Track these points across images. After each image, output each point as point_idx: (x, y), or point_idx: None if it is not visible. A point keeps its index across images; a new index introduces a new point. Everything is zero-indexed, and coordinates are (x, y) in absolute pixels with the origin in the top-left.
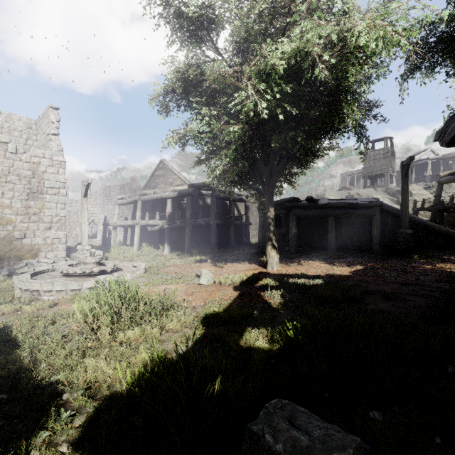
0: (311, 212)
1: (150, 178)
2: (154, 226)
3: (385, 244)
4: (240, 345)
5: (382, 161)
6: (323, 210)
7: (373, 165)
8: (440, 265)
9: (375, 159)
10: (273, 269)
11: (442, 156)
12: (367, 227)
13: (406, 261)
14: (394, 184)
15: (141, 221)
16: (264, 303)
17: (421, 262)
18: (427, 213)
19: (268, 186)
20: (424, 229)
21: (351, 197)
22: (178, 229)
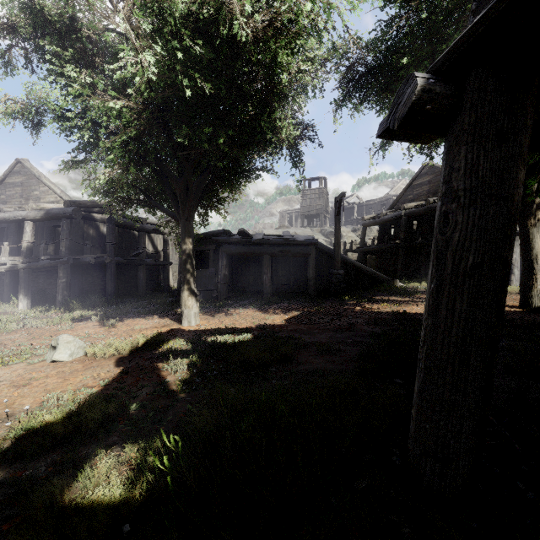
0: (244, 249)
1: None
2: None
3: (320, 285)
4: (64, 504)
5: (317, 201)
6: (258, 247)
7: (310, 204)
8: (368, 306)
9: (311, 198)
10: (190, 324)
11: (365, 202)
12: (304, 268)
13: (339, 304)
14: (327, 225)
15: None
16: (157, 384)
17: (352, 304)
18: (354, 255)
19: (183, 208)
20: (353, 270)
21: (288, 234)
22: (50, 270)
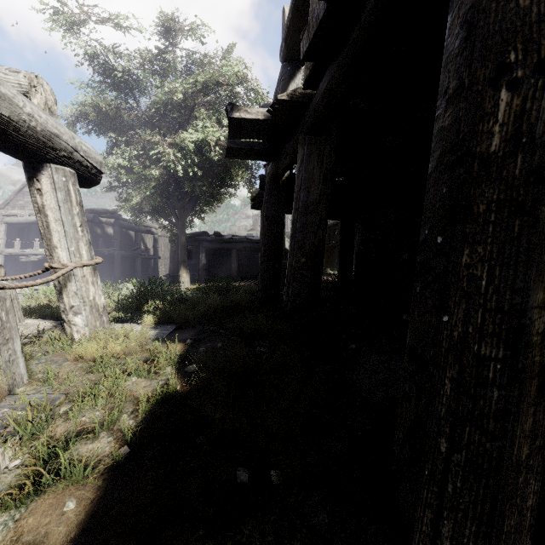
0: (218, 246)
1: (15, 193)
2: (31, 256)
3: None
4: None
5: None
6: (228, 244)
7: None
8: None
9: None
10: (185, 287)
11: None
12: None
13: None
14: None
15: (6, 249)
16: None
17: None
18: None
19: (181, 219)
20: None
21: (250, 235)
22: None
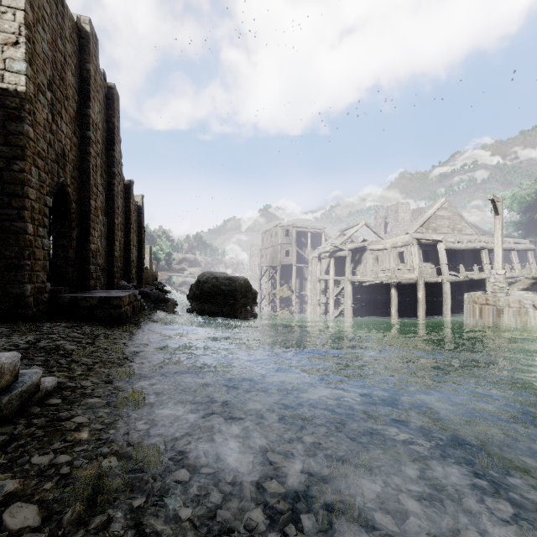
0: None
1: None
2: None
3: None
4: None
5: None
6: None
7: None
8: None
9: None
10: None
11: None
12: None
13: None
14: None
15: None
16: None
17: None
18: None
19: None
20: None
21: None
22: None
